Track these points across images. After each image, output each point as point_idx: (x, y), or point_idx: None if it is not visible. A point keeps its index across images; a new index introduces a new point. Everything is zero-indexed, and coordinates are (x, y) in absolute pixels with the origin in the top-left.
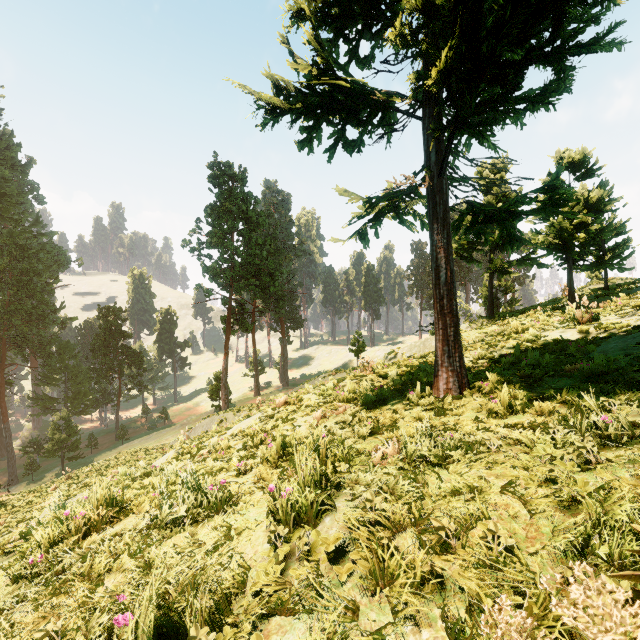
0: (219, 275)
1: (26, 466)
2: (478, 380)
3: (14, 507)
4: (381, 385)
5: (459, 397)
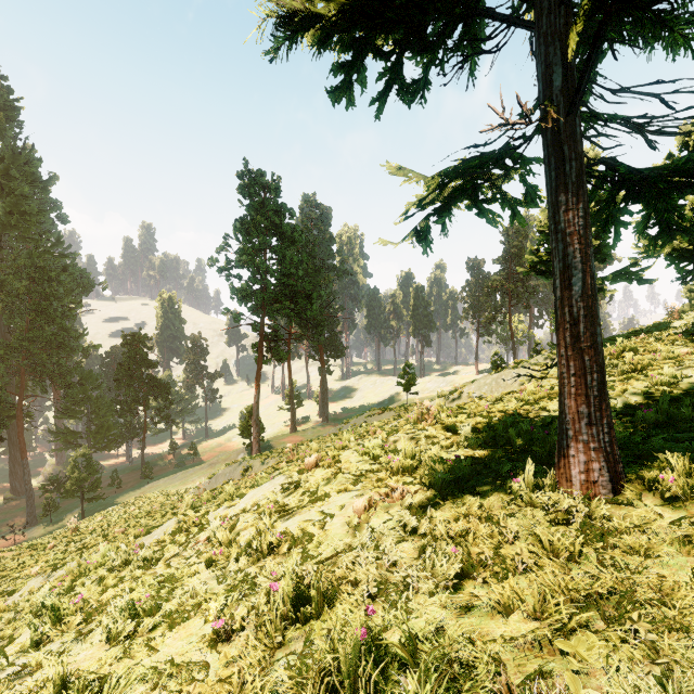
0: (250, 298)
1: (44, 506)
2: (632, 461)
3: (4, 569)
4: (457, 455)
5: (615, 501)
